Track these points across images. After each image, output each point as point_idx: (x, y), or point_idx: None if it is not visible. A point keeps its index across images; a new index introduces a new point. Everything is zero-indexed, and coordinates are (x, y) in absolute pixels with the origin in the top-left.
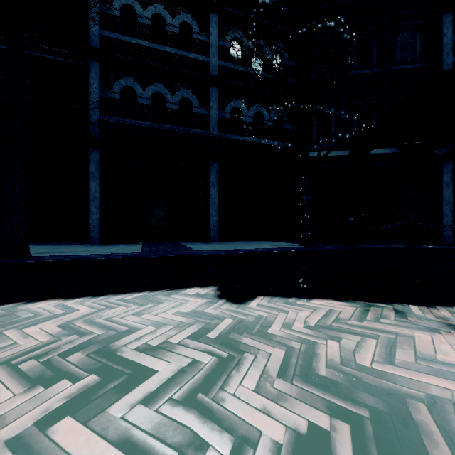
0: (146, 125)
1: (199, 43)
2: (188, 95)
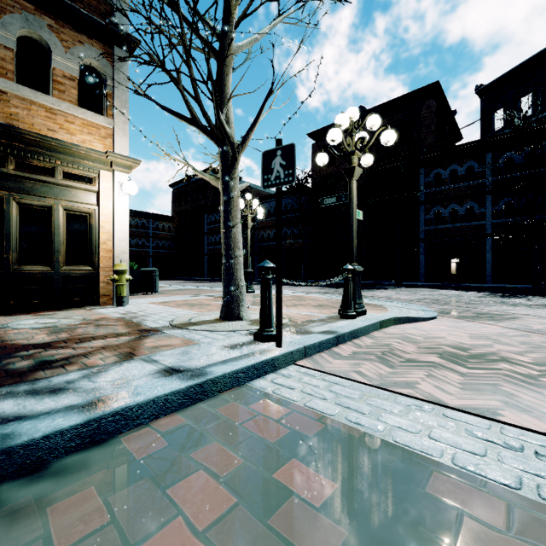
0: (446, 226)
1: (479, 173)
2: (471, 204)
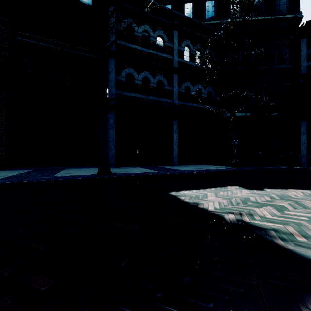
0: (139, 96)
1: (167, 48)
2: (162, 79)
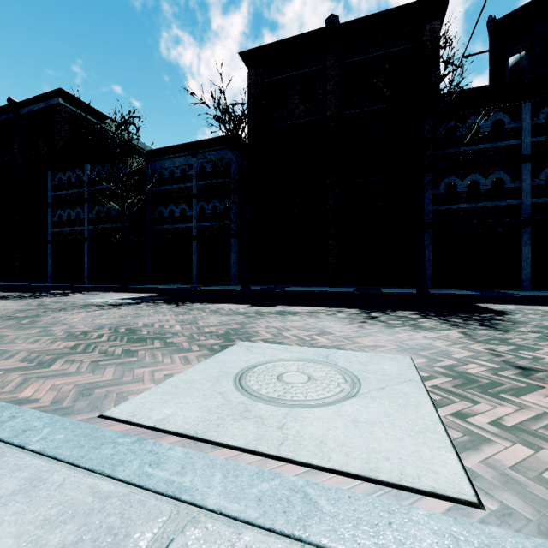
0: (464, 206)
1: (510, 131)
2: (500, 175)
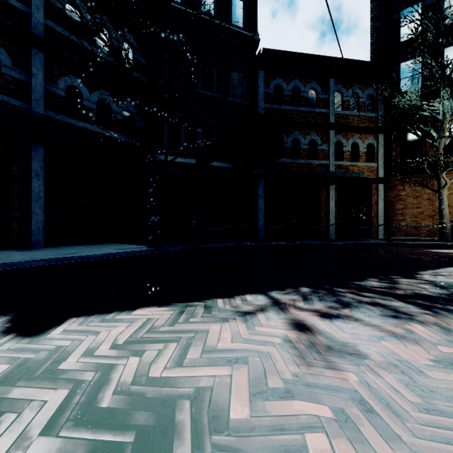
0: None
1: None
2: None
